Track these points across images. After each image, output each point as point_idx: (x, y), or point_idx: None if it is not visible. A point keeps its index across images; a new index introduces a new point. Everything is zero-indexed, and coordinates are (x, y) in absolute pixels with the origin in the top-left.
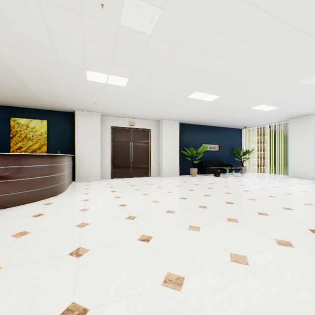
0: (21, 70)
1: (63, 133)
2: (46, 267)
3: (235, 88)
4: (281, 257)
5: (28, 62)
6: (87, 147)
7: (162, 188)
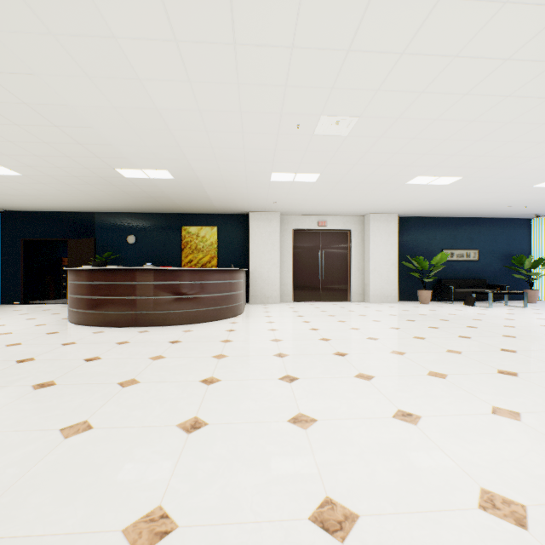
0: (207, 180)
1: (234, 241)
2: (260, 359)
3: (484, 166)
4: (490, 379)
5: (216, 174)
6: (263, 259)
7: (366, 316)
